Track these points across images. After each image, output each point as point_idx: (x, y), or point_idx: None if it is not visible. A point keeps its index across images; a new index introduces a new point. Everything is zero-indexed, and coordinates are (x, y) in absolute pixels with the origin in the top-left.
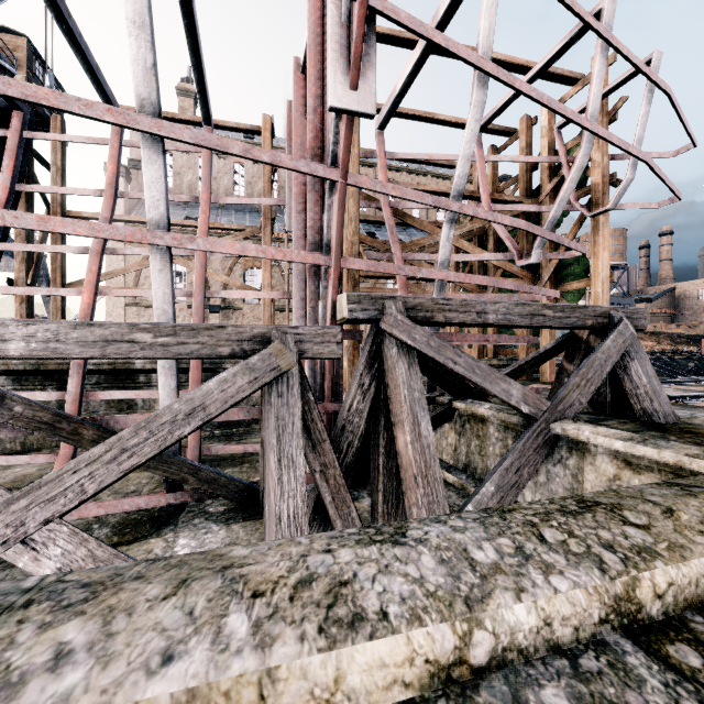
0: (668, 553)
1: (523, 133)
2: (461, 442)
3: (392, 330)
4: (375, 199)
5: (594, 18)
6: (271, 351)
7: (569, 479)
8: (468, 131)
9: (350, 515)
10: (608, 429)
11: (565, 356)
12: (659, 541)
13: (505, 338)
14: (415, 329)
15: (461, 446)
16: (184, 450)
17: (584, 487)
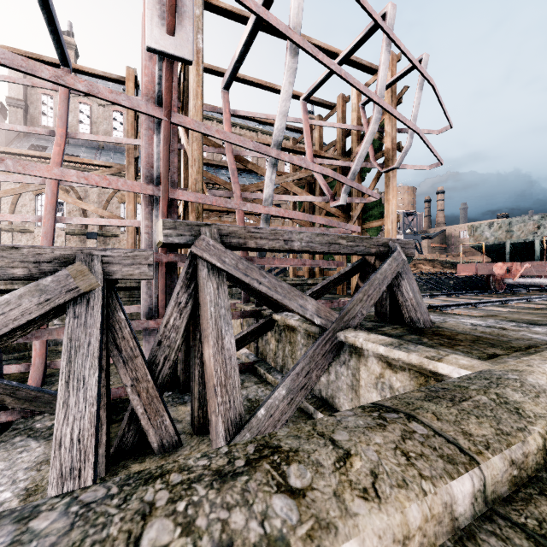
0: (302, 546)
1: (339, 107)
2: (279, 348)
3: (202, 254)
4: (223, 147)
5: (379, 16)
6: (68, 272)
7: (350, 377)
8: (283, 91)
9: (163, 423)
10: (377, 336)
11: (360, 277)
12: (303, 520)
13: (319, 262)
14: (225, 253)
15: (279, 350)
16: (28, 366)
17: (360, 384)
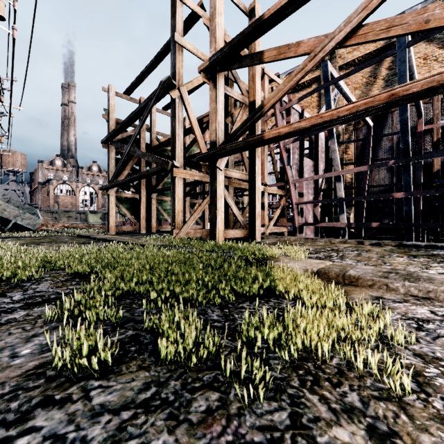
0: None
1: None
2: None
3: None
4: None
5: None
6: None
7: None
8: None
9: None
10: None
11: None
12: None
13: None
14: None
15: None
16: None
17: None
